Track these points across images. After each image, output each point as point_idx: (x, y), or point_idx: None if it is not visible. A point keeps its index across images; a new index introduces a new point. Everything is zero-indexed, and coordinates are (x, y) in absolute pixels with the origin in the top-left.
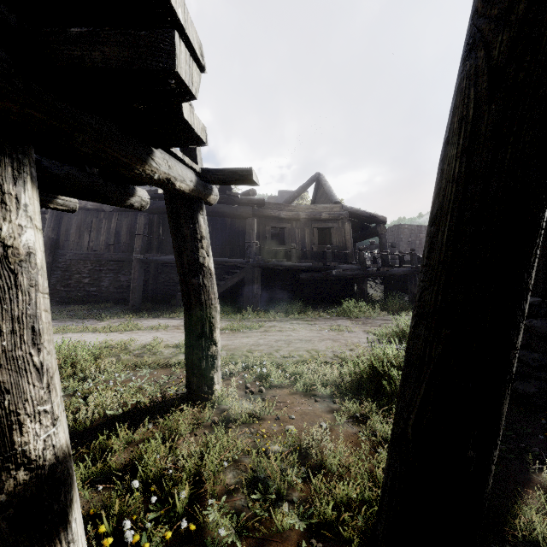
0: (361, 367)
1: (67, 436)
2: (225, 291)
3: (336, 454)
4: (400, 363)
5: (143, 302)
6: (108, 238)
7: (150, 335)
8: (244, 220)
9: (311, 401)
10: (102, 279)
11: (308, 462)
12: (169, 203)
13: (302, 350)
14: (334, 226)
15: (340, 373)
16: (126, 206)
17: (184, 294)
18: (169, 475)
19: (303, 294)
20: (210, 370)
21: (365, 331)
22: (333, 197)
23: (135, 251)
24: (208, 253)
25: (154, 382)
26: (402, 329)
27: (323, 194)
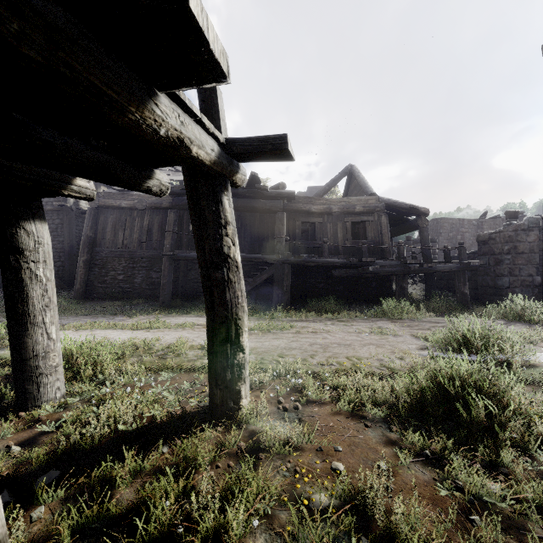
0: (418, 381)
1: (0, 519)
2: (253, 289)
3: (410, 520)
4: (475, 382)
5: (173, 298)
6: (140, 236)
7: (176, 334)
8: (273, 215)
9: (360, 425)
10: (135, 276)
11: (373, 534)
12: (188, 183)
13: (341, 357)
14: (369, 220)
15: (391, 388)
16: (144, 190)
17: (205, 290)
18: (180, 534)
19: (336, 292)
20: (236, 382)
21: (412, 335)
22: (368, 189)
23: (165, 248)
24: (234, 242)
25: (175, 389)
26: (461, 334)
27: (356, 186)
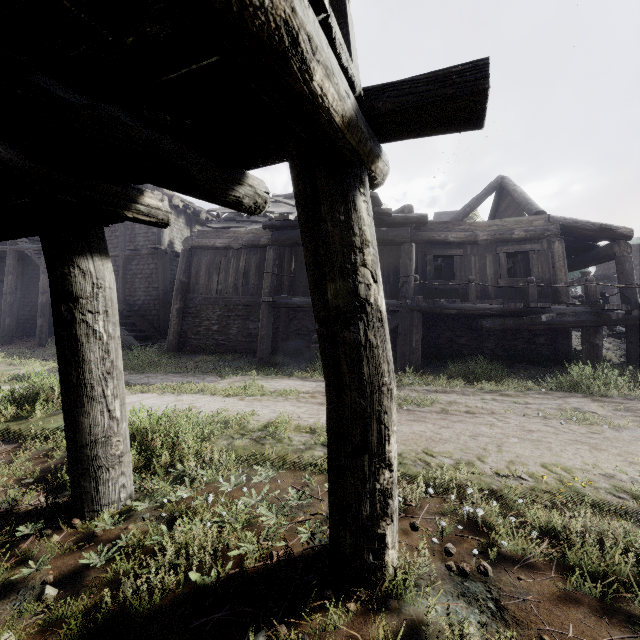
0: None
1: None
2: None
3: None
4: None
5: (272, 354)
6: (236, 280)
7: (276, 406)
8: (396, 248)
9: None
10: (230, 327)
11: None
12: (298, 176)
13: (533, 464)
14: (535, 249)
15: None
16: (231, 203)
17: (326, 361)
18: None
19: (483, 350)
20: (379, 520)
21: None
22: (532, 206)
23: (263, 293)
24: (376, 276)
25: (276, 500)
26: None
27: (510, 205)
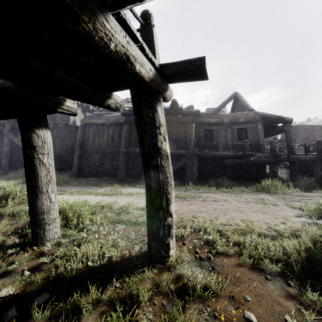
0: (303, 243)
1: None
2: (173, 171)
3: None
4: None
5: (126, 176)
6: (108, 140)
7: (127, 199)
8: (186, 125)
9: (261, 278)
10: (105, 163)
11: None
12: (133, 98)
13: (237, 220)
14: (249, 127)
15: (280, 247)
16: (105, 106)
17: (145, 173)
18: None
19: (226, 174)
20: (166, 237)
21: (288, 205)
22: (248, 107)
23: (121, 147)
24: (165, 138)
25: (125, 237)
26: None
27: (239, 106)
